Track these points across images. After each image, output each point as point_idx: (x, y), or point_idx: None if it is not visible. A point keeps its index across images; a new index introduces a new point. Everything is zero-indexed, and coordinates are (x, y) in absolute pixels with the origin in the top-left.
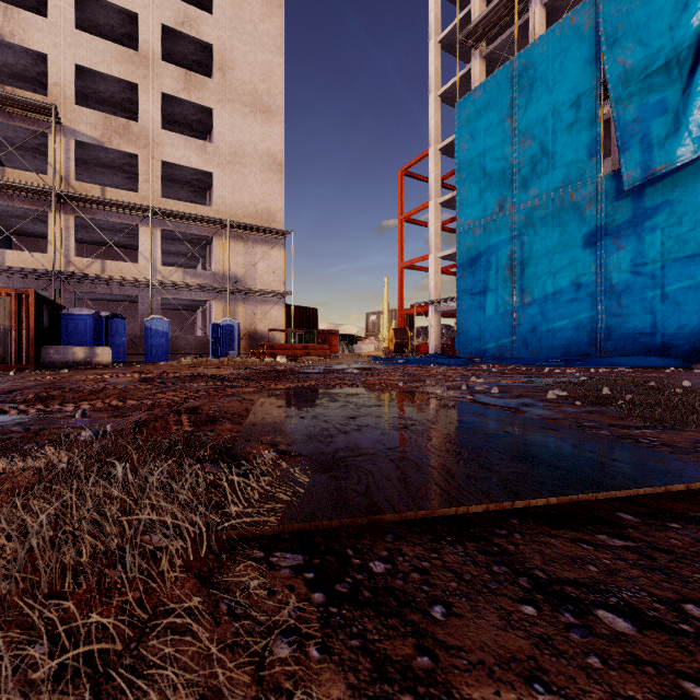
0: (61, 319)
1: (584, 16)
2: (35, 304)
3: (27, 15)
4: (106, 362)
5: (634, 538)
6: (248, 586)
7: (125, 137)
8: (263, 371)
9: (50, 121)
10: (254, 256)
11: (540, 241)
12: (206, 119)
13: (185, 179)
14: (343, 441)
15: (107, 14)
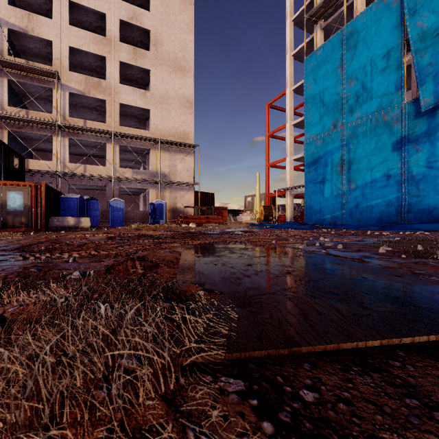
0: (61, 201)
1: None
2: (45, 191)
3: (41, 18)
4: (87, 227)
5: None
6: (206, 411)
7: (97, 89)
8: (181, 232)
9: (54, 81)
10: (175, 161)
11: (362, 147)
12: (146, 77)
13: (133, 114)
14: (249, 282)
15: (87, 15)
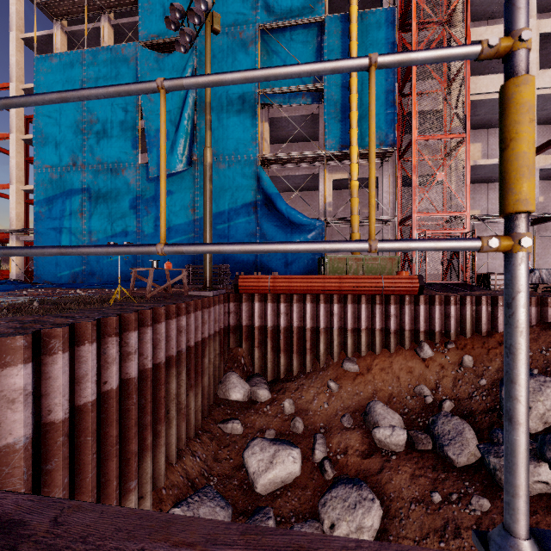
0: None
1: (130, 53)
2: None
3: None
4: None
5: None
6: None
7: None
8: None
9: None
10: None
11: (103, 197)
12: None
13: None
14: None
15: None
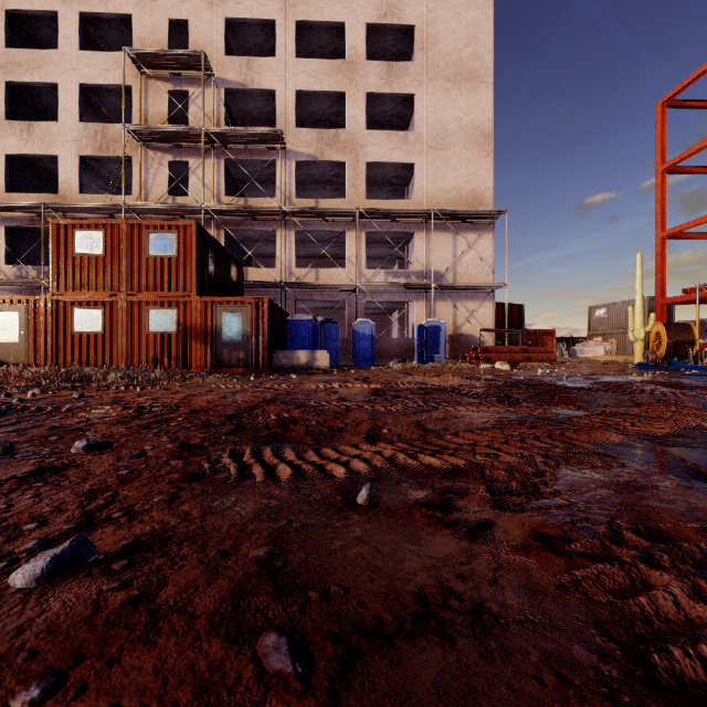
0: (287, 325)
1: None
2: (269, 311)
3: (262, 61)
4: (324, 367)
5: None
6: None
7: (334, 147)
8: (504, 383)
9: (278, 149)
10: (457, 247)
11: None
12: (405, 110)
13: (385, 179)
14: None
15: (319, 37)
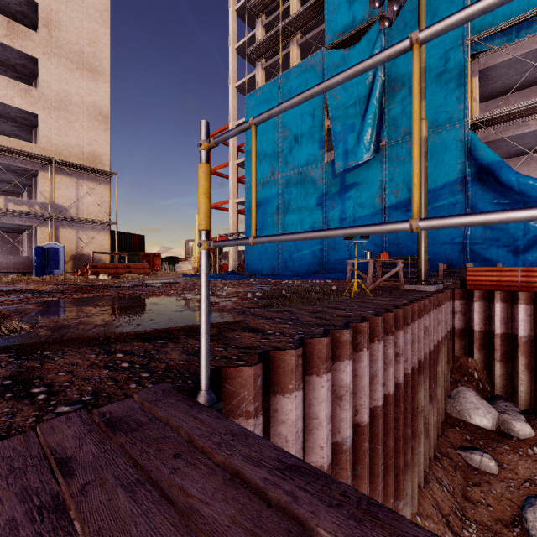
0: None
1: (317, 62)
2: None
3: None
4: None
5: (172, 341)
6: None
7: None
8: (80, 286)
9: None
10: (80, 190)
11: (294, 198)
12: (31, 65)
13: (8, 115)
14: (82, 320)
15: None
